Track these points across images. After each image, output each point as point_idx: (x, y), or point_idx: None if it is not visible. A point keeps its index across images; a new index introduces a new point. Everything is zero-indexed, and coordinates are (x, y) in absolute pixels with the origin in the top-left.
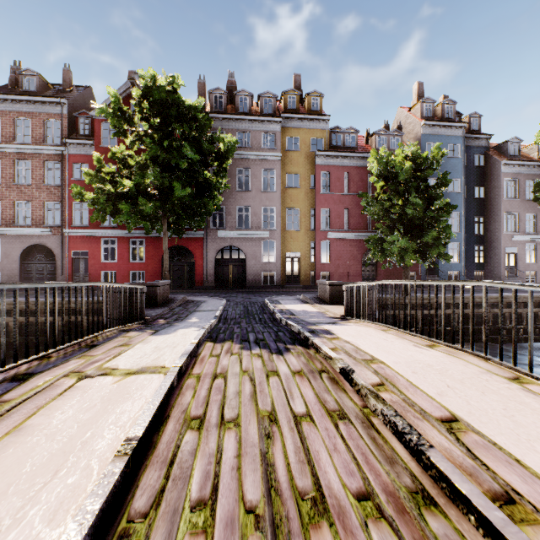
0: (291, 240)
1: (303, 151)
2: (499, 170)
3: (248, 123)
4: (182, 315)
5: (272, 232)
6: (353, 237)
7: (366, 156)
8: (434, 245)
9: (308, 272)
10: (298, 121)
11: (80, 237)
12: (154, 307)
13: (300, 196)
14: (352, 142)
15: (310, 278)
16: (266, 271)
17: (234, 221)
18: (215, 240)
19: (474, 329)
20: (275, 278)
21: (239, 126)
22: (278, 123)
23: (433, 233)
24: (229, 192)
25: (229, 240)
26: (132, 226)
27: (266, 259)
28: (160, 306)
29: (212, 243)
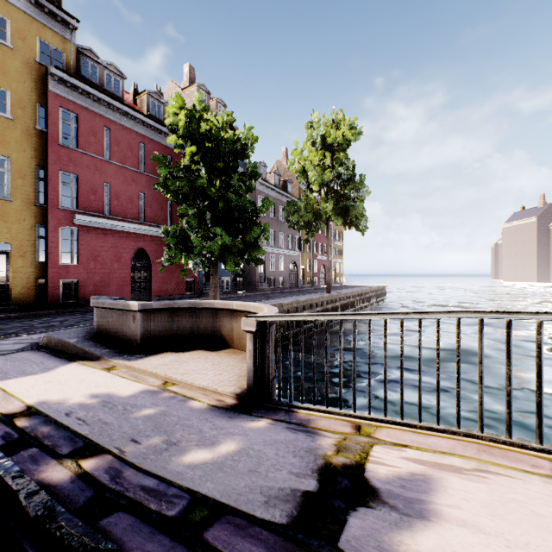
0: None
1: (19, 52)
2: (256, 186)
3: None
4: None
5: None
6: (120, 228)
7: (138, 117)
8: (253, 247)
9: (32, 281)
10: None
11: None
12: None
13: (13, 134)
14: (115, 87)
15: (36, 291)
16: None
17: None
18: None
19: (276, 340)
20: None
21: None
22: None
23: (257, 230)
24: None
25: None
26: None
27: None
28: None
29: None
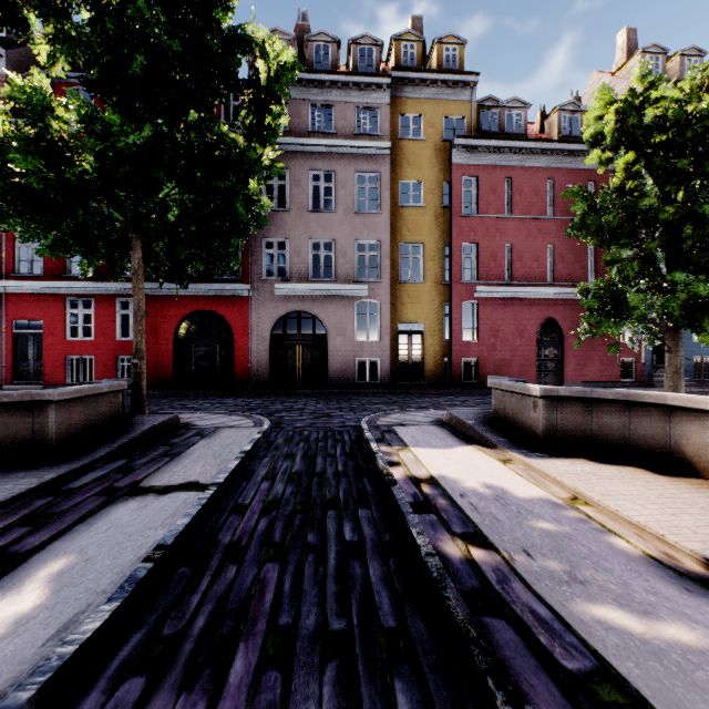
0: (408, 301)
1: (429, 140)
2: None
3: (330, 89)
4: (45, 527)
5: (373, 286)
6: (522, 295)
7: (545, 147)
8: None
9: (438, 359)
10: (420, 85)
11: (28, 295)
12: (26, 468)
13: (425, 221)
14: (517, 124)
15: (441, 368)
16: (362, 356)
17: (306, 266)
18: (271, 300)
19: None
20: (379, 370)
21: (313, 94)
22: (384, 88)
23: None
24: (295, 214)
25: (295, 300)
26: (86, 264)
27: (362, 336)
28: (53, 462)
29: (265, 306)
